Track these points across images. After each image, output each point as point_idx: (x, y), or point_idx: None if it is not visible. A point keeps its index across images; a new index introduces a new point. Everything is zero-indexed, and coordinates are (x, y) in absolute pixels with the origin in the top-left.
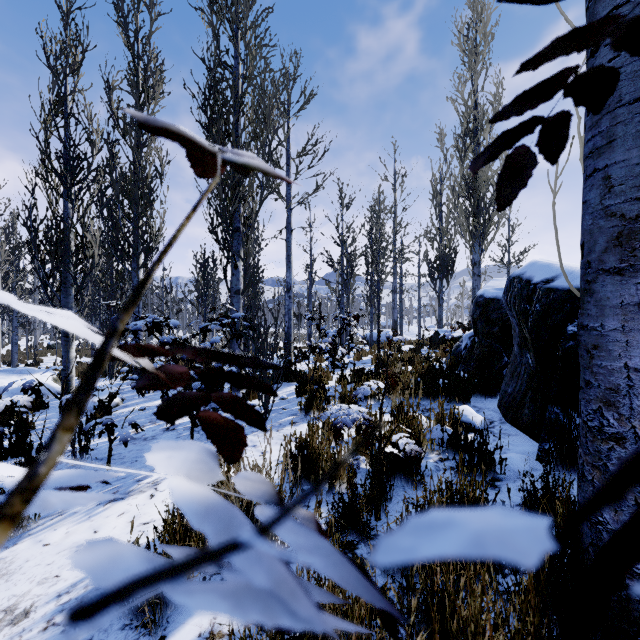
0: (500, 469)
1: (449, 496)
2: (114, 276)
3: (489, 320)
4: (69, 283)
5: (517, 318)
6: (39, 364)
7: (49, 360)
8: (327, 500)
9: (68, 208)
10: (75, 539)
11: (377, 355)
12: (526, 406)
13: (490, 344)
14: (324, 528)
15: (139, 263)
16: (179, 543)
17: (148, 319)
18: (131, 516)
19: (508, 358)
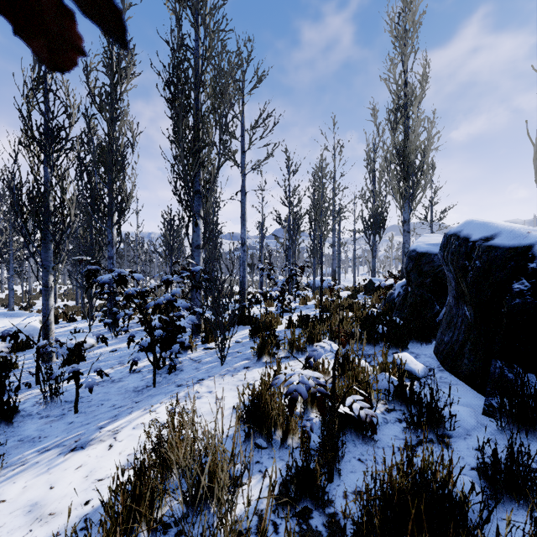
0: (449, 425)
1: (413, 475)
2: (93, 232)
3: (421, 272)
4: (48, 239)
5: (454, 273)
6: (32, 307)
7: (41, 303)
8: (279, 455)
9: (48, 173)
10: (30, 496)
11: (320, 301)
12: (465, 356)
13: (422, 293)
14: (277, 490)
15: (113, 221)
16: (122, 526)
17: (114, 273)
18: (88, 470)
19: (440, 307)
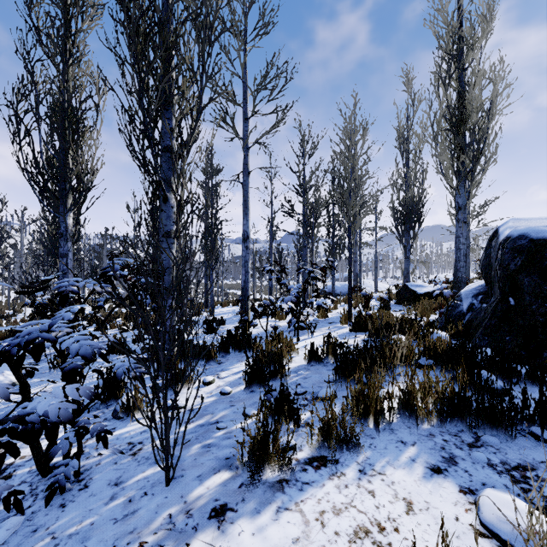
0: None
1: None
2: None
3: None
4: None
5: None
6: (16, 315)
7: (29, 311)
8: None
9: None
10: None
11: (348, 314)
12: None
13: None
14: None
15: (67, 206)
16: None
17: None
18: None
19: None
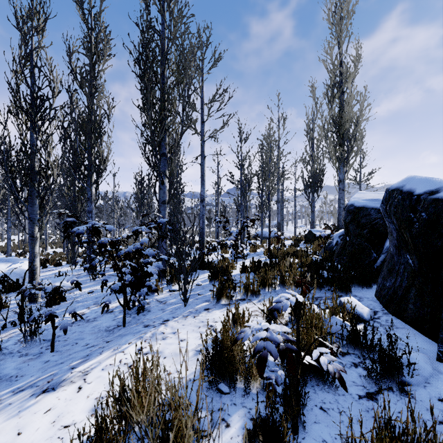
0: (408, 373)
1: None
2: (76, 191)
3: (359, 224)
4: (34, 195)
5: (397, 224)
6: (26, 253)
7: None
8: (241, 402)
9: (33, 138)
10: None
11: (268, 249)
12: (410, 301)
13: (360, 243)
14: None
15: (92, 181)
16: None
17: (88, 224)
18: (55, 414)
19: (376, 254)
